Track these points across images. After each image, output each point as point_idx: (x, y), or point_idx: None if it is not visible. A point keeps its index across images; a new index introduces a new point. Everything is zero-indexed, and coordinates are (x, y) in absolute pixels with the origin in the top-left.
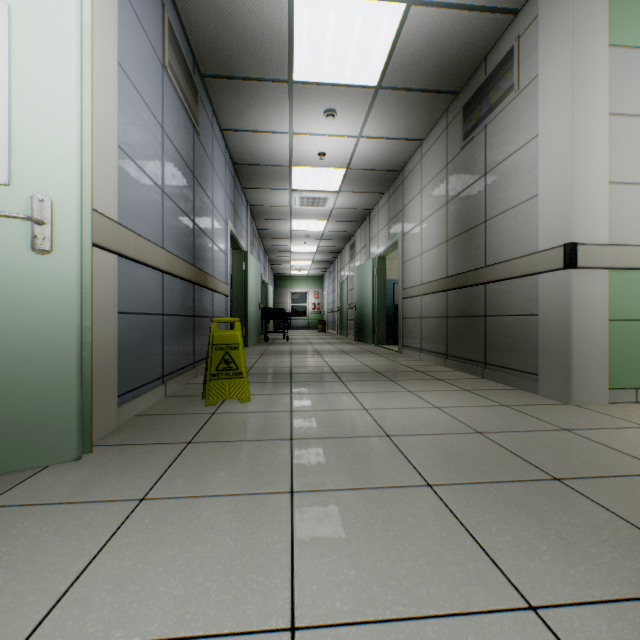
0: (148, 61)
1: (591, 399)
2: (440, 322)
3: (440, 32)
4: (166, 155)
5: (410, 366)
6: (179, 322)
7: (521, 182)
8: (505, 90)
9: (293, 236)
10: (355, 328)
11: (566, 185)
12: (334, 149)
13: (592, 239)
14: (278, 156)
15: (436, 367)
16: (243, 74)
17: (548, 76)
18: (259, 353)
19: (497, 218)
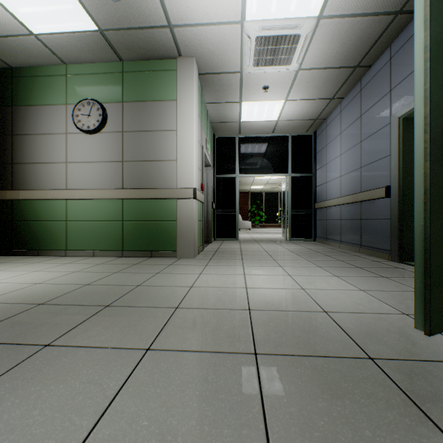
0: None
1: None
2: None
3: None
4: None
5: None
6: None
7: None
8: None
9: None
10: None
11: None
12: None
13: None
14: None
15: None
16: None
17: None
18: None
19: None
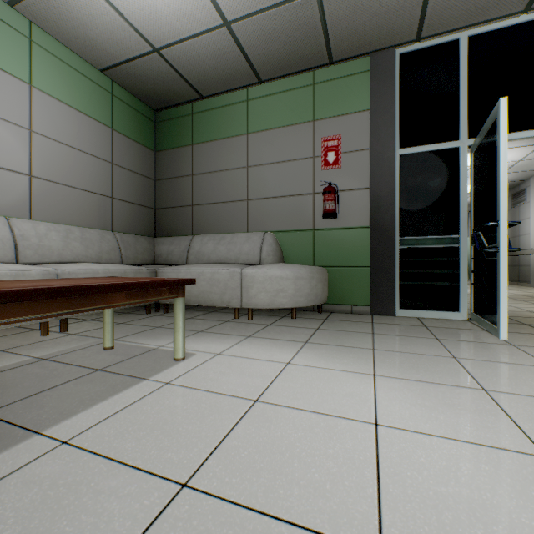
0: None
1: None
2: None
3: None
4: None
5: None
6: None
7: (527, 228)
8: (523, 199)
9: None
10: None
11: None
12: None
13: None
14: None
15: None
16: None
17: (531, 204)
18: None
19: (521, 236)
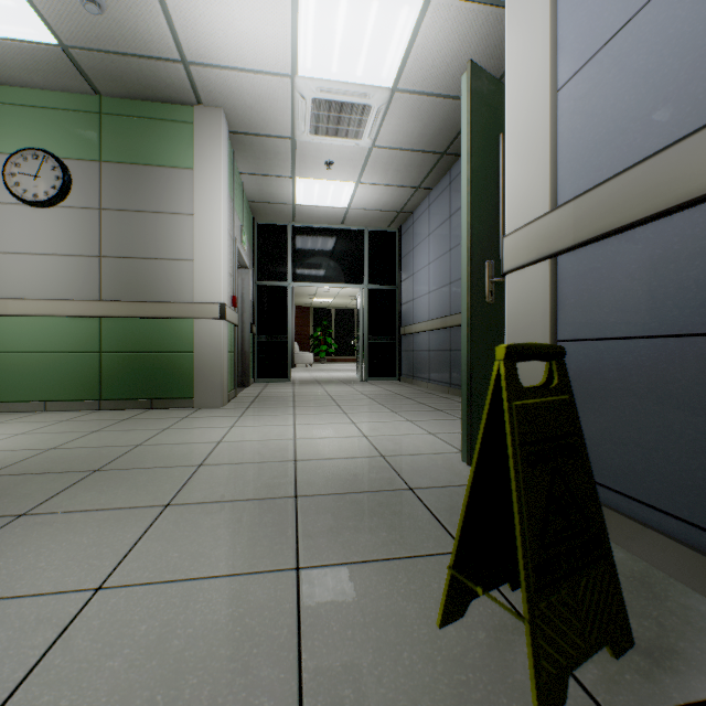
0: None
1: None
2: None
3: None
4: None
5: None
6: None
7: None
8: None
9: None
10: None
11: None
12: None
13: None
14: None
15: None
16: None
17: None
18: None
19: None
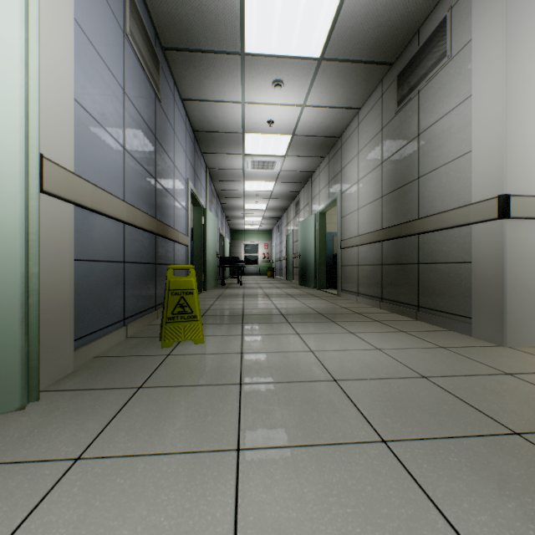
0: (108, 26)
1: (524, 341)
2: (375, 269)
3: (378, 5)
4: (127, 115)
5: (349, 308)
6: (141, 269)
7: (454, 140)
8: (438, 57)
9: (246, 195)
10: (299, 274)
11: (500, 140)
12: (281, 117)
13: (524, 191)
14: (232, 124)
15: (372, 309)
16: (200, 47)
17: (481, 40)
18: (216, 296)
19: (430, 174)
